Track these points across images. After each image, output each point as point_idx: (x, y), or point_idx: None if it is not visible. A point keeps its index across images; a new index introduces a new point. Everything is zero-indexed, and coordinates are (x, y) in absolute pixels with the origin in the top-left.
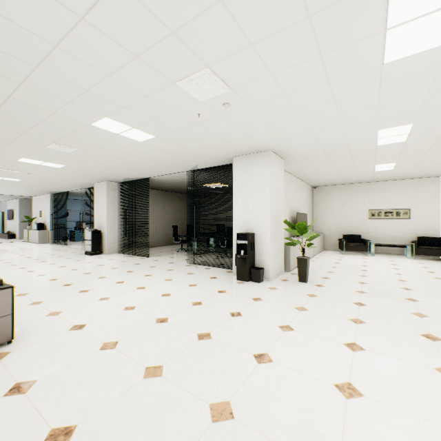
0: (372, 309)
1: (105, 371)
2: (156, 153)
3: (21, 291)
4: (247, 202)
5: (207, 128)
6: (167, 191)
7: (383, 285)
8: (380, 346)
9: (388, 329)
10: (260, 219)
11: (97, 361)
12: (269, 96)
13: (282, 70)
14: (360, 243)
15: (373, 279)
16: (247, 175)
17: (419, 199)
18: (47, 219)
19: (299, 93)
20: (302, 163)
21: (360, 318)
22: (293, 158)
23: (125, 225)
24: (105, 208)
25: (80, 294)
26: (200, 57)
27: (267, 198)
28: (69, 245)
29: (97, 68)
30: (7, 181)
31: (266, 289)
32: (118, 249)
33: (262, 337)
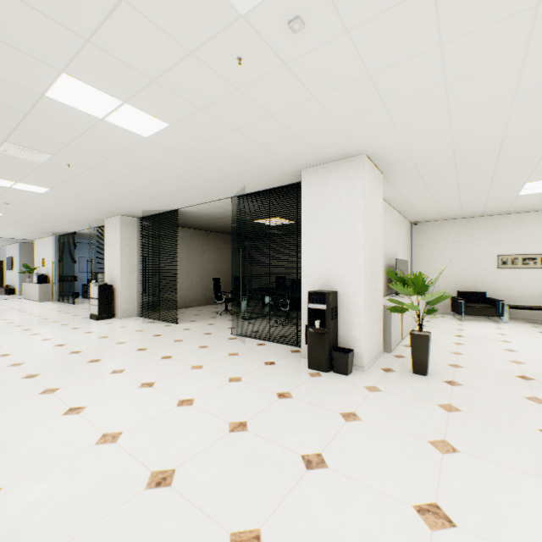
0: None
1: None
2: (177, 162)
3: None
4: (325, 242)
5: (257, 101)
6: (208, 231)
7: None
8: None
9: None
10: (347, 268)
11: None
12: None
13: None
14: (486, 304)
15: (538, 369)
16: (325, 197)
17: None
18: (51, 269)
19: None
20: (409, 181)
21: None
22: (398, 170)
23: (144, 278)
24: (118, 253)
25: (38, 398)
26: None
27: (359, 234)
28: (77, 304)
29: None
30: None
31: (361, 389)
32: (137, 310)
33: None
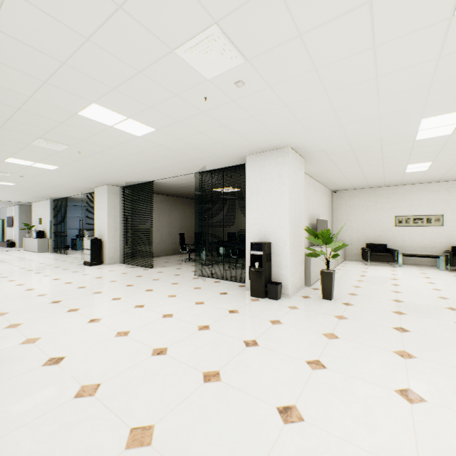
0: (418, 336)
1: (75, 434)
2: (158, 151)
3: (1, 309)
4: (262, 207)
5: (215, 118)
6: (174, 197)
7: (423, 304)
8: (445, 394)
9: (447, 367)
10: (278, 226)
11: (67, 417)
12: (293, 71)
13: (315, 28)
14: (386, 253)
15: (408, 296)
16: (262, 176)
17: (453, 204)
18: (47, 226)
19: (333, 65)
20: (324, 163)
21: (406, 349)
22: (314, 156)
23: (127, 233)
24: (105, 214)
25: (67, 314)
26: (205, 6)
27: (286, 202)
28: (69, 254)
29: (70, 27)
30: (0, 185)
31: (285, 308)
32: (120, 259)
33: (286, 379)
